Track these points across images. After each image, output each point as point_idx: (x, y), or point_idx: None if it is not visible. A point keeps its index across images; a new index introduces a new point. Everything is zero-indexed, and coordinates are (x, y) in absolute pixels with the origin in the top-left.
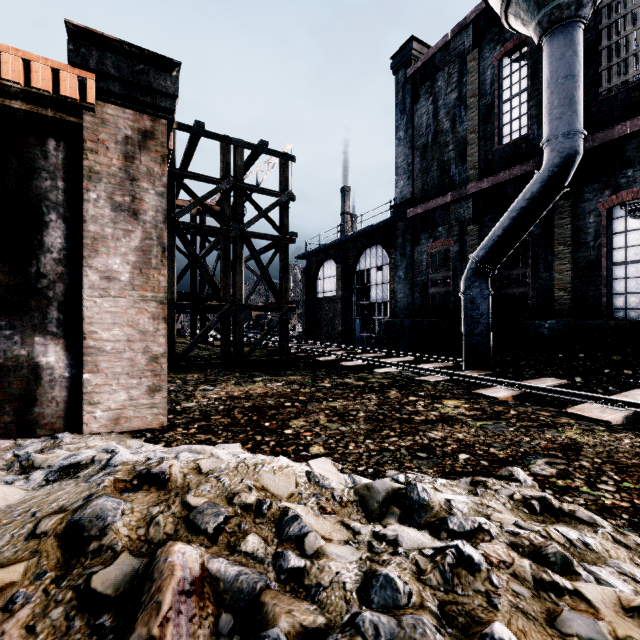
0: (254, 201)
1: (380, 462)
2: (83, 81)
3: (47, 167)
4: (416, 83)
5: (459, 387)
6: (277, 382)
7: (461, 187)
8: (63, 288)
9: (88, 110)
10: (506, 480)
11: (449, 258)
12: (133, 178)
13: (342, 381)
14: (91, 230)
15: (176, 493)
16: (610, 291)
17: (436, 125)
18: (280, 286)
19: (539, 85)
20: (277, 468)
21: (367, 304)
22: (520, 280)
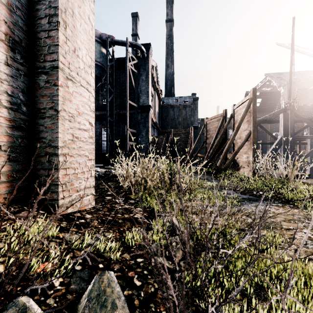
0: None
1: None
2: None
3: None
4: None
5: None
6: None
7: None
8: None
9: None
10: None
11: None
12: None
13: None
14: None
15: None
16: (101, 146)
17: None
18: None
19: None
20: None
21: None
22: None
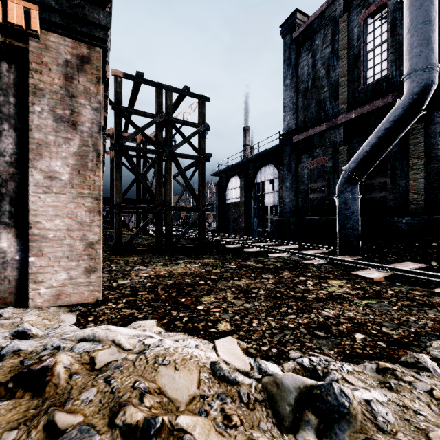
0: (180, 131)
1: (282, 341)
2: (28, 11)
3: (0, 85)
4: (299, 43)
5: (338, 269)
6: (195, 264)
7: (334, 118)
8: (14, 186)
9: (33, 37)
10: (413, 368)
11: (324, 172)
12: (72, 95)
13: (245, 263)
14: (36, 137)
15: (48, 406)
16: None
17: (314, 73)
18: (199, 193)
19: (397, 36)
20: (179, 361)
21: (262, 207)
22: (381, 187)
